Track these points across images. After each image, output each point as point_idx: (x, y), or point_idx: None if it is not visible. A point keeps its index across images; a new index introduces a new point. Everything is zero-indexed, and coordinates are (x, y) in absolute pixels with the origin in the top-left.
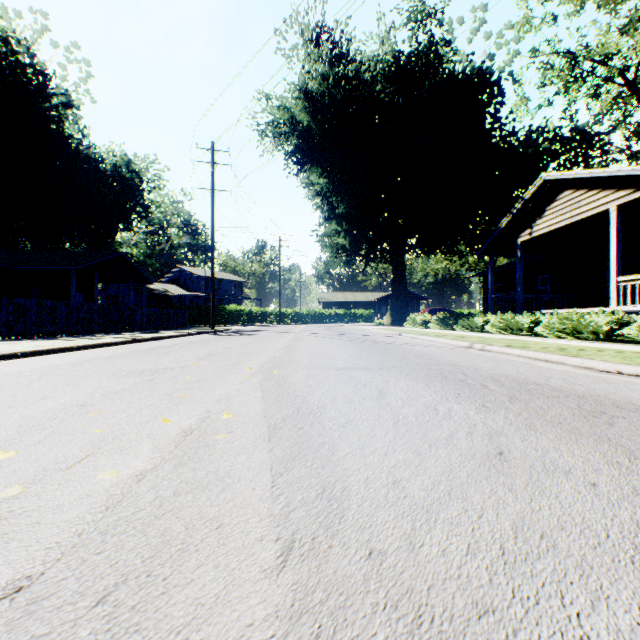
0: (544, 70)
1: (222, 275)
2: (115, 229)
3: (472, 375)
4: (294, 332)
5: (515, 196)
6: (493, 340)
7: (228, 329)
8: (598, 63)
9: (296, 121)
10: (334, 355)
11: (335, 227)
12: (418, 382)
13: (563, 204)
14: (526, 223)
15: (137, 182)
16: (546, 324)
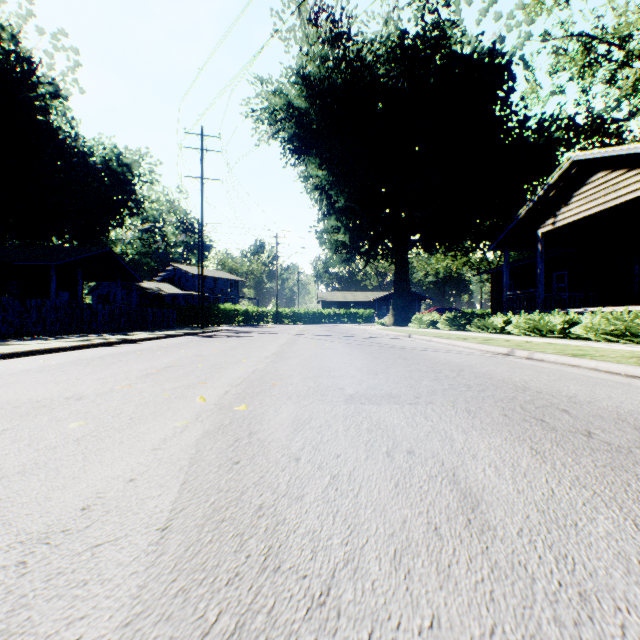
0: (556, 55)
1: (218, 274)
2: (106, 226)
3: (584, 415)
4: (290, 333)
5: (526, 188)
6: (532, 344)
7: (218, 330)
8: (615, 46)
9: (293, 107)
10: (338, 368)
11: (334, 223)
12: (510, 440)
13: (596, 188)
14: (549, 212)
15: (129, 177)
16: (588, 325)
